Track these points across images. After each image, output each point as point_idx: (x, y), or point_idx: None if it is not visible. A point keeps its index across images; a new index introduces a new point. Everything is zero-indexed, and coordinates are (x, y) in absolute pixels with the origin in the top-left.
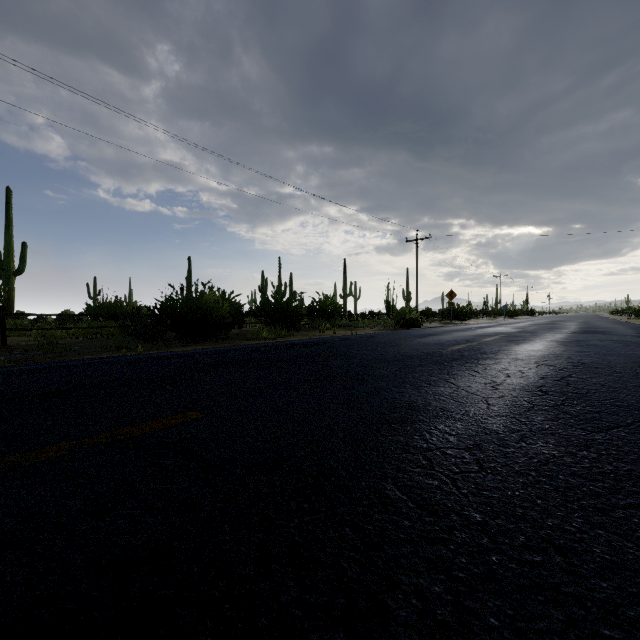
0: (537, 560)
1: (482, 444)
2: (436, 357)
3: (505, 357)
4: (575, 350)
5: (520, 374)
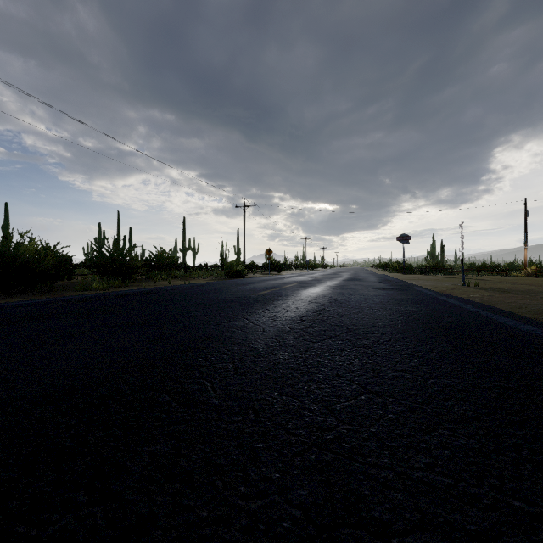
0: (239, 419)
1: (244, 358)
2: (244, 300)
3: (292, 298)
4: (337, 292)
5: (295, 309)
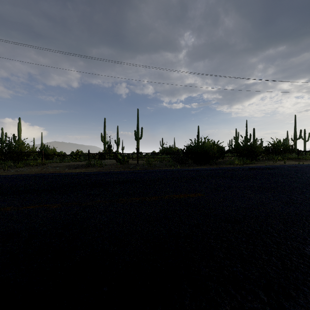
0: None
1: None
2: None
3: None
4: None
5: None
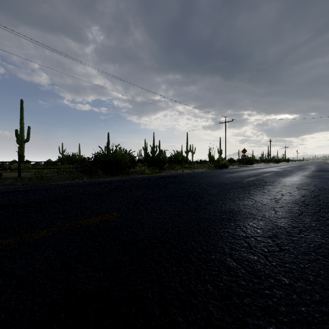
0: None
1: (277, 234)
2: (240, 184)
3: (278, 184)
4: (317, 181)
5: (289, 194)
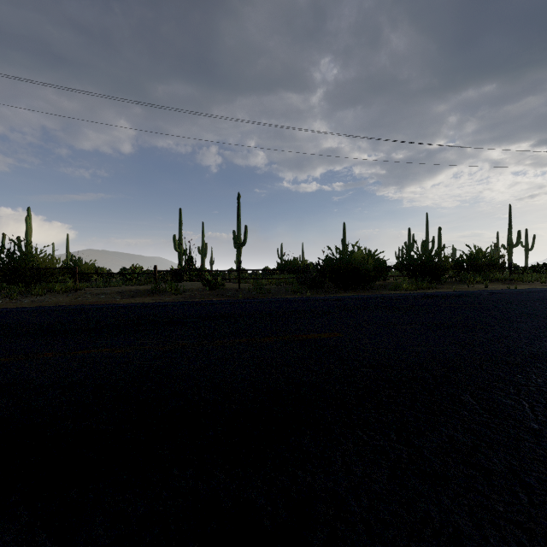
0: None
1: None
2: None
3: None
4: None
5: None
